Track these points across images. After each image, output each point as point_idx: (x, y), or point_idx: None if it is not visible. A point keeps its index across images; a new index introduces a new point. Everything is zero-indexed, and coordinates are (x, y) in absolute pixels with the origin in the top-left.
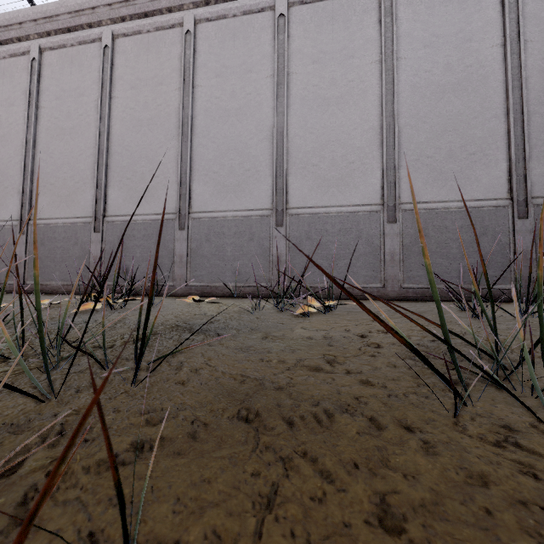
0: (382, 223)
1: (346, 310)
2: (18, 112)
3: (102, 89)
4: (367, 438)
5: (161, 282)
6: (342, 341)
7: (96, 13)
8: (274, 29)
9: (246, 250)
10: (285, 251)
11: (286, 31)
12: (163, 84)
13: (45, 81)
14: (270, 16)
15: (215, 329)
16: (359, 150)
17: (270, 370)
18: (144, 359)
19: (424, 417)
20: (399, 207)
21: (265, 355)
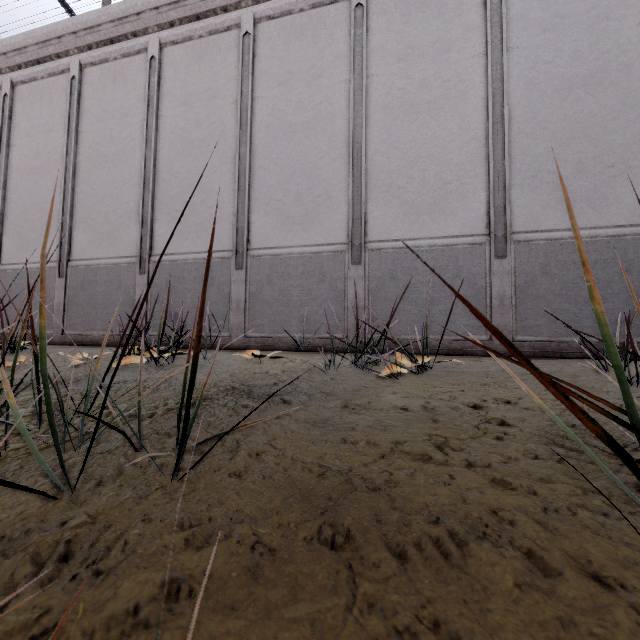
0: (487, 258)
1: (444, 370)
2: (57, 139)
3: (148, 108)
4: (536, 598)
5: (214, 332)
6: (449, 414)
7: (141, 19)
8: (350, 23)
9: (315, 294)
10: (363, 294)
11: (364, 25)
12: (217, 98)
13: (86, 101)
14: (345, 7)
15: (280, 393)
16: (457, 167)
17: (358, 457)
18: (190, 435)
19: (617, 556)
20: (510, 238)
21: (348, 434)
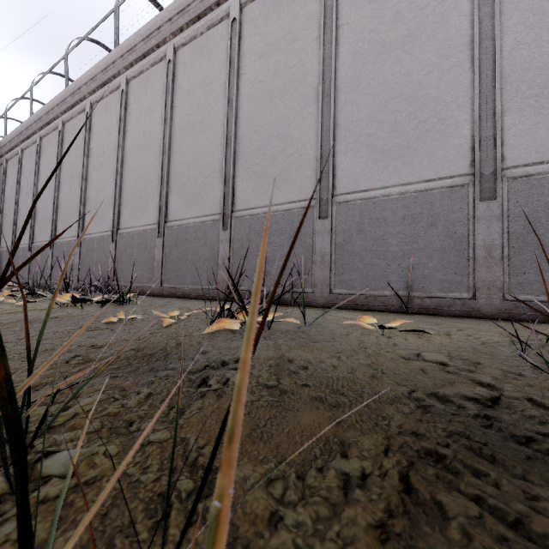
0: None
1: None
2: (157, 118)
3: (230, 69)
4: None
5: (296, 288)
6: None
7: None
8: None
9: (422, 241)
10: (501, 239)
11: None
12: (297, 39)
13: (178, 79)
14: None
15: None
16: None
17: None
18: None
19: None
20: None
21: None
